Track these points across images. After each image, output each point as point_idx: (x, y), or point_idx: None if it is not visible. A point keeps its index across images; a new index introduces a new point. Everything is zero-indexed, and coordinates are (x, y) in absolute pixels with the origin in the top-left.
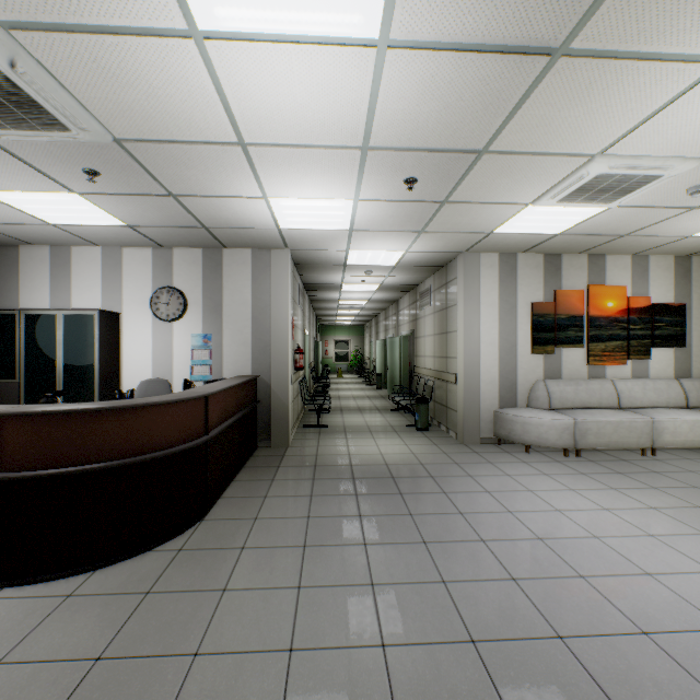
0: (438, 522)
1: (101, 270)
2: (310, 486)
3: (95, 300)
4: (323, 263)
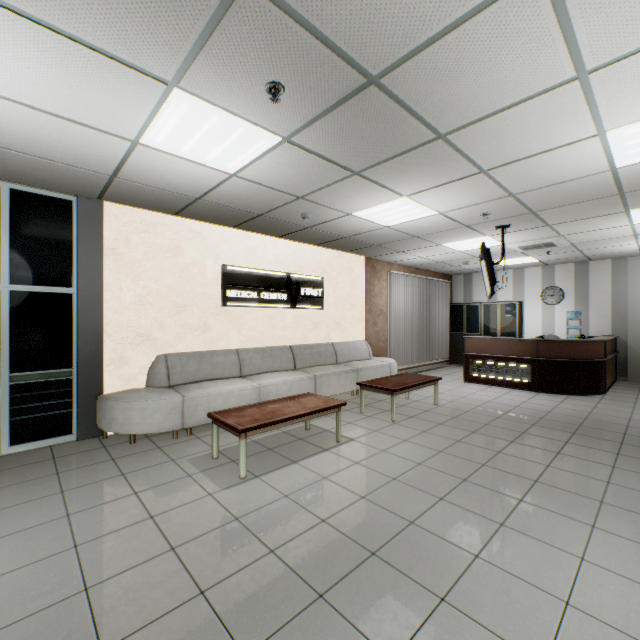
0: None
1: (511, 281)
2: None
3: (508, 296)
4: None
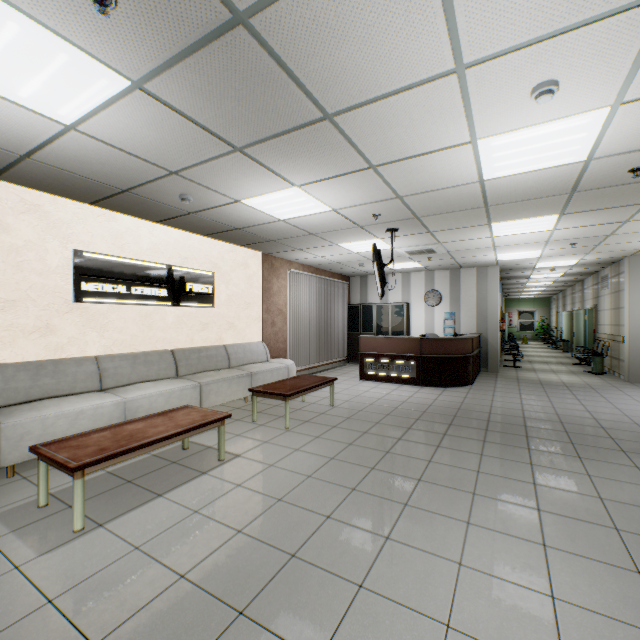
0: (587, 397)
1: (401, 284)
2: (516, 383)
3: (398, 297)
4: (518, 268)
